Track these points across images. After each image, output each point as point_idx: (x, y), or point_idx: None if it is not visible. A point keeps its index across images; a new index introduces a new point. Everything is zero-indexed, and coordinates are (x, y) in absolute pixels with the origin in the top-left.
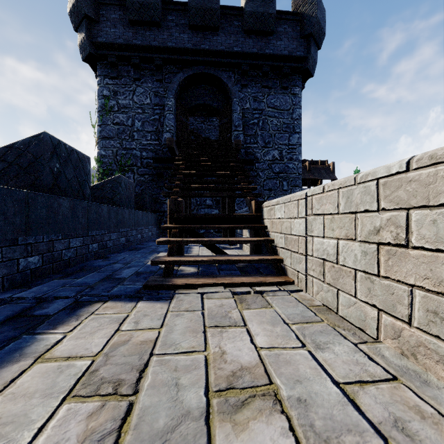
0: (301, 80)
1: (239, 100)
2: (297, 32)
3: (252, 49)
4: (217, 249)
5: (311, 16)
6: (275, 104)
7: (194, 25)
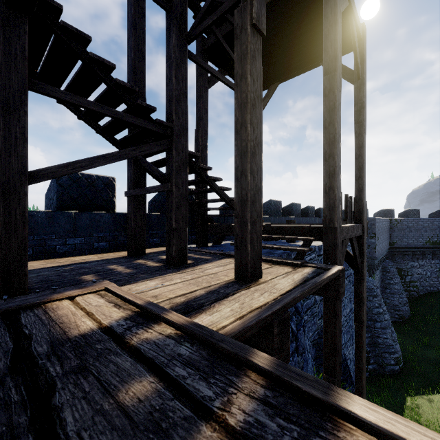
0: None
1: None
2: None
3: None
4: None
5: None
6: None
7: None
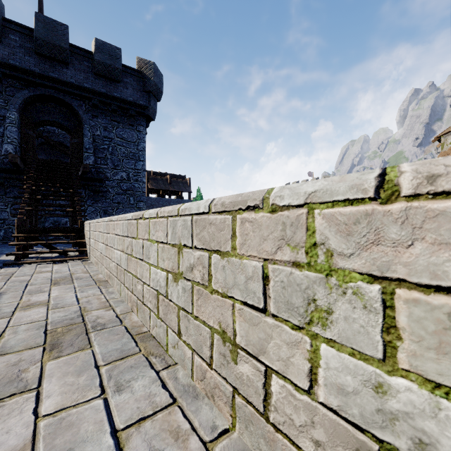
0: (145, 121)
1: (90, 127)
2: (140, 86)
3: (102, 89)
4: (54, 248)
5: (150, 79)
6: (123, 136)
7: (42, 53)
